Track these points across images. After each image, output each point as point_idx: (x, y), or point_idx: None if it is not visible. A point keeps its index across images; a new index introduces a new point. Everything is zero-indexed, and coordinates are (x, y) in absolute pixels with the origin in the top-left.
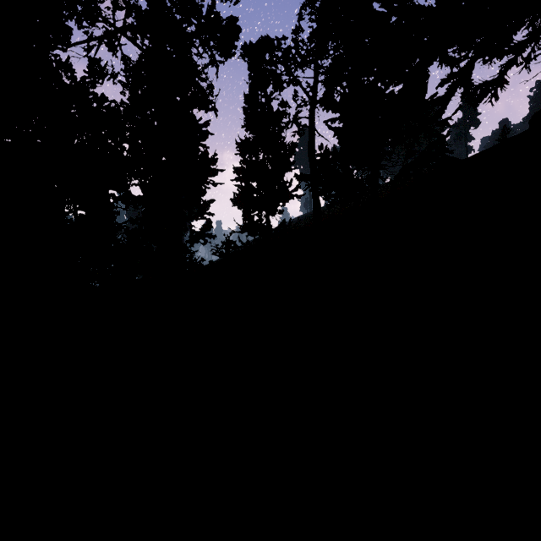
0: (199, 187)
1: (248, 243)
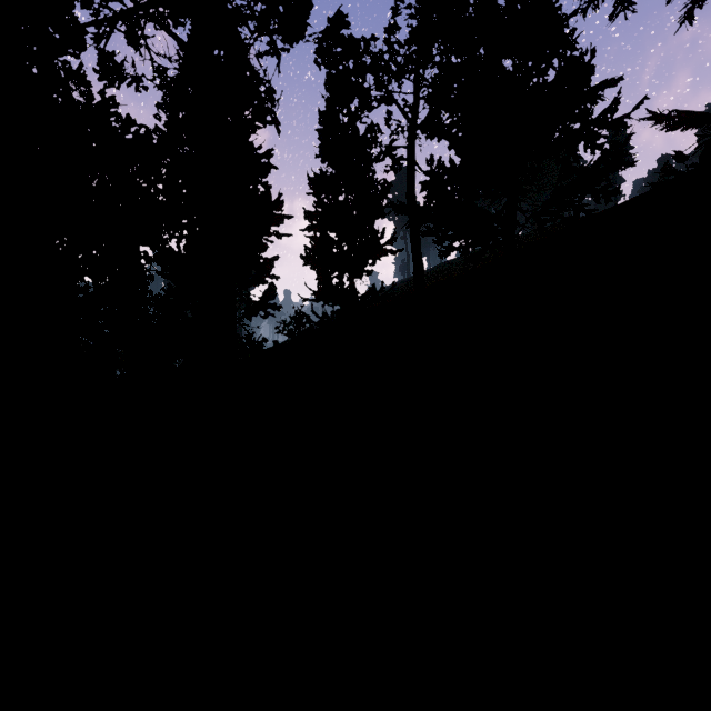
0: (258, 239)
1: (324, 316)
